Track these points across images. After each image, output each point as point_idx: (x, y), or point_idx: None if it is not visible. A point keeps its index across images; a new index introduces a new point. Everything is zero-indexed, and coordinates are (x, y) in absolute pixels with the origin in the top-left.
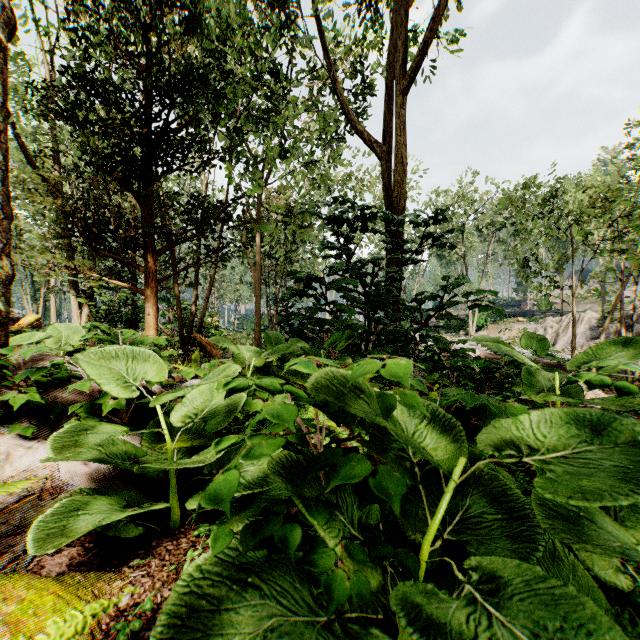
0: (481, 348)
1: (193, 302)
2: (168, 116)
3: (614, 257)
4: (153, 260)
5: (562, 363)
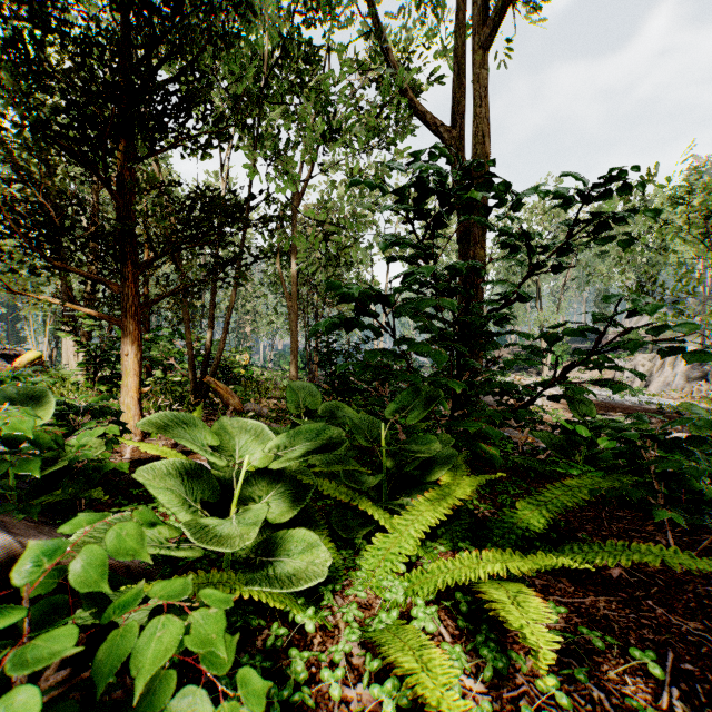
0: (560, 391)
1: (208, 336)
2: (149, 61)
3: None
4: (133, 276)
5: (663, 410)
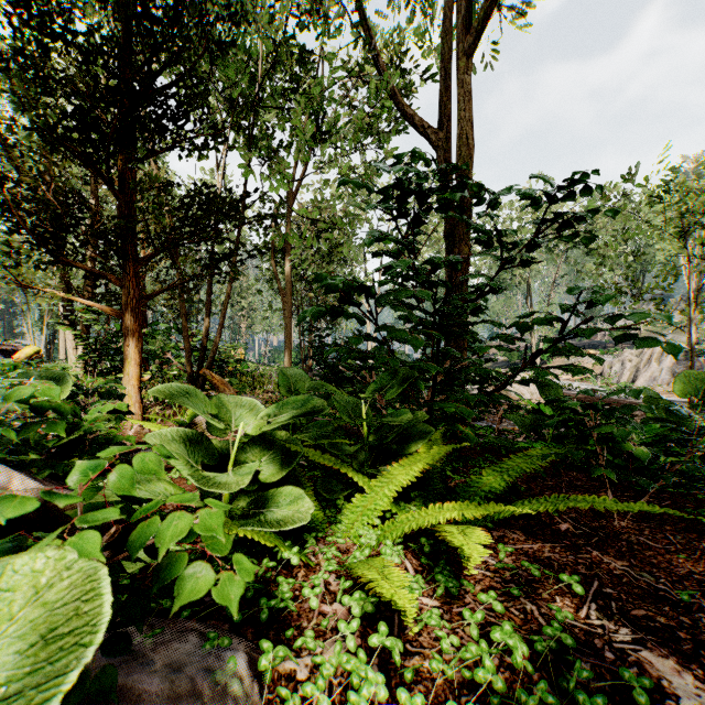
0: None
1: (204, 330)
2: (150, 68)
3: (702, 279)
4: (134, 271)
5: None
